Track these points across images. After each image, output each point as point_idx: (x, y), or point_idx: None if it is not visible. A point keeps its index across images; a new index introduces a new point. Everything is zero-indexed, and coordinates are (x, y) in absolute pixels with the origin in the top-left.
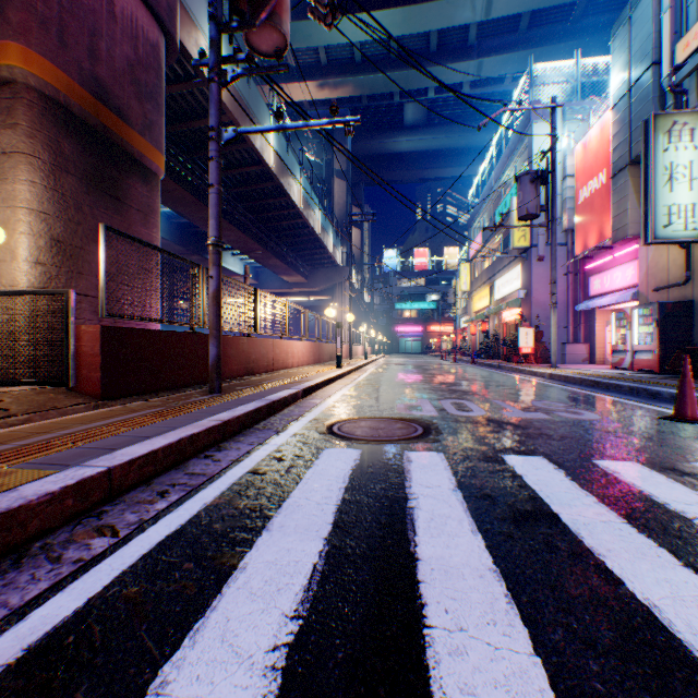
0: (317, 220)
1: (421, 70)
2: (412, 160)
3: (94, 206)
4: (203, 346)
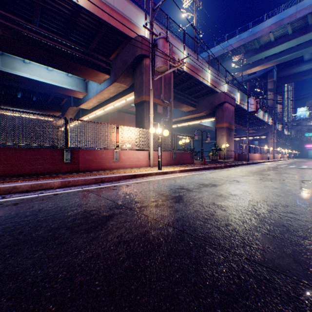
0: (260, 114)
1: (308, 49)
2: (311, 70)
3: (228, 138)
4: (243, 155)
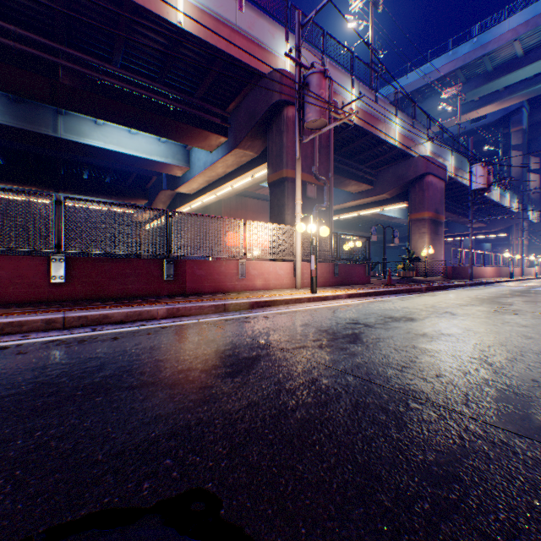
0: (495, 193)
1: None
2: None
3: (434, 238)
4: (462, 270)
